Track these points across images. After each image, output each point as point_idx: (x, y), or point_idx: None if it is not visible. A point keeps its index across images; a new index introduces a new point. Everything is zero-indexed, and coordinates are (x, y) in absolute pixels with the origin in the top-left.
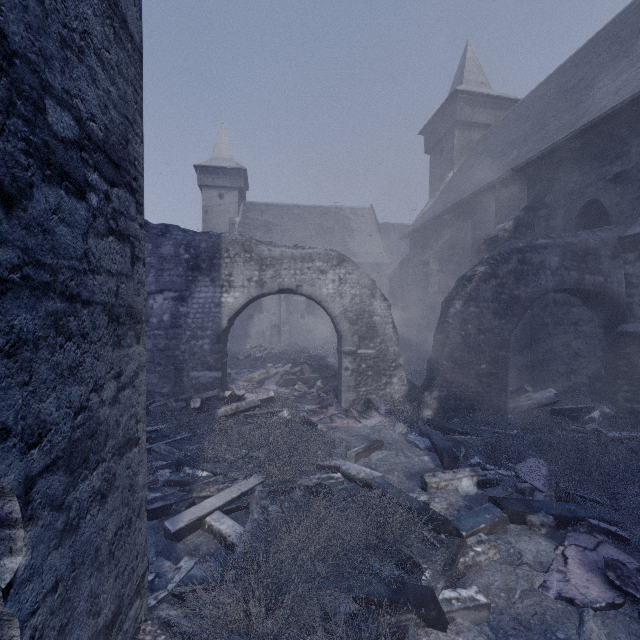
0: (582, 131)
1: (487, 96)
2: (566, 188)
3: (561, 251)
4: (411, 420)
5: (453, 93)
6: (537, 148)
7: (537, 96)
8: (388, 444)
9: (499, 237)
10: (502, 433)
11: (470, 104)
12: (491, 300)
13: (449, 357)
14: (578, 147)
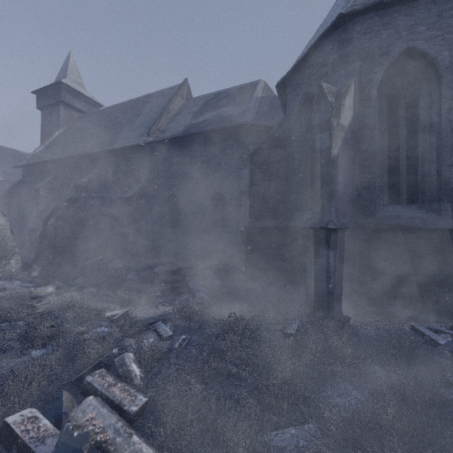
0: (114, 150)
1: (83, 94)
2: (110, 170)
3: (102, 199)
4: (24, 279)
5: (59, 82)
6: (100, 147)
7: (106, 114)
8: (10, 289)
9: (81, 186)
10: (71, 273)
11: (71, 94)
12: (70, 218)
13: (48, 245)
14: (114, 155)
